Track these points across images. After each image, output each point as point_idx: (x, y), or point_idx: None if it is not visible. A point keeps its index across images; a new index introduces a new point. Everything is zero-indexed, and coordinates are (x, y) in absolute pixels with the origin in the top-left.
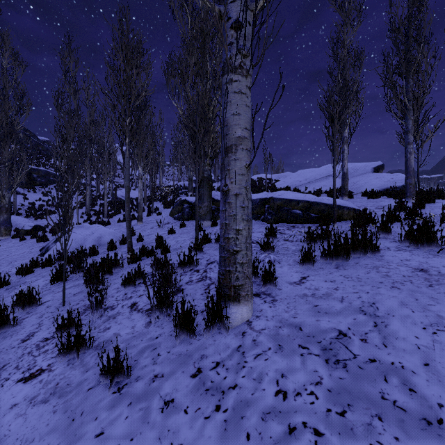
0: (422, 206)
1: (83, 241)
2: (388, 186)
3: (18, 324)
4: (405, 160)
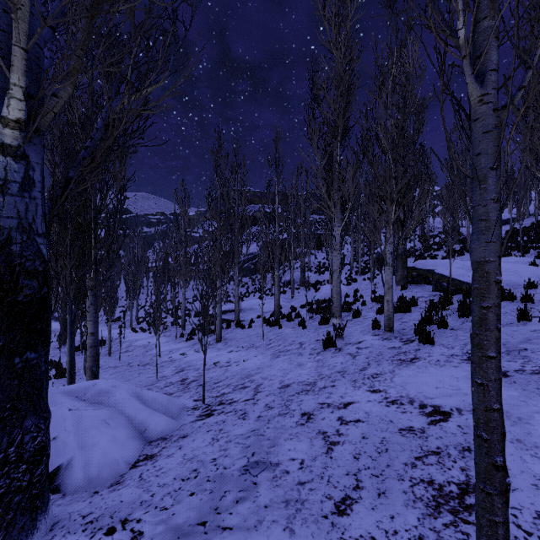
0: None
1: (329, 294)
2: None
3: (294, 321)
4: None
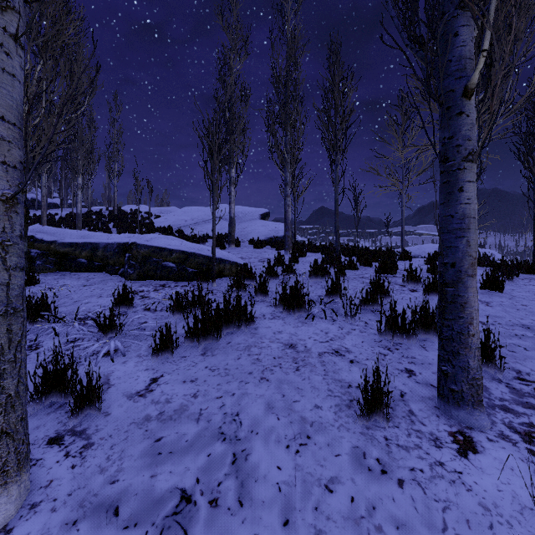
0: (296, 261)
1: None
2: (272, 235)
3: None
4: (285, 212)
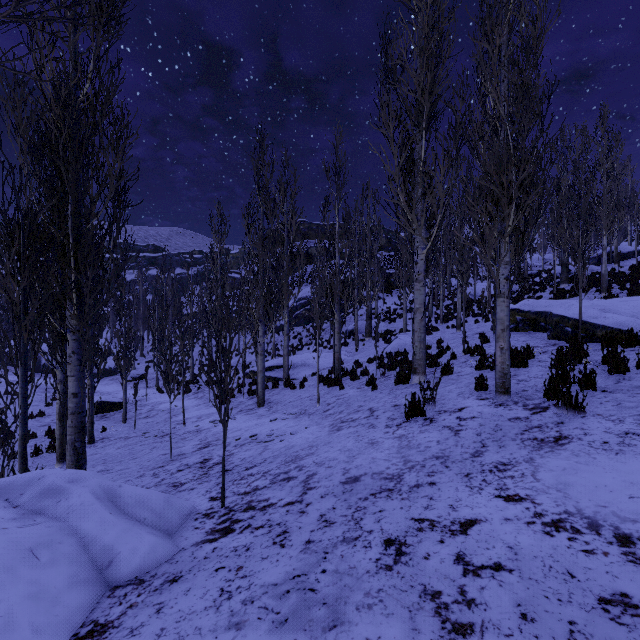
0: None
1: (404, 345)
2: None
3: (360, 379)
4: None
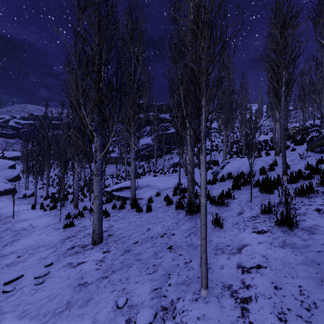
0: None
1: (239, 168)
2: None
3: (228, 206)
4: None
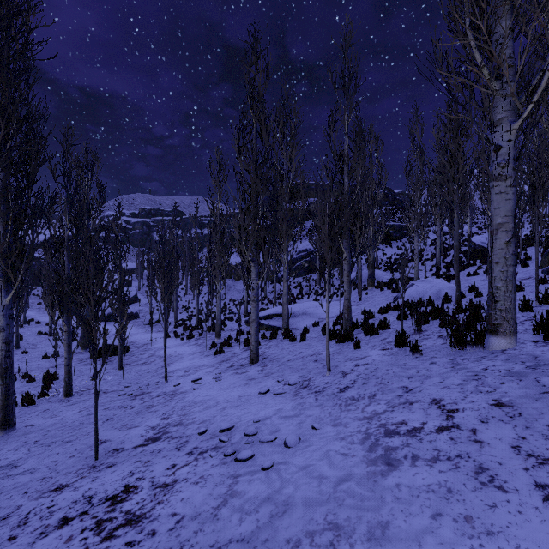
0: None
1: (424, 293)
2: None
3: (379, 334)
4: None
